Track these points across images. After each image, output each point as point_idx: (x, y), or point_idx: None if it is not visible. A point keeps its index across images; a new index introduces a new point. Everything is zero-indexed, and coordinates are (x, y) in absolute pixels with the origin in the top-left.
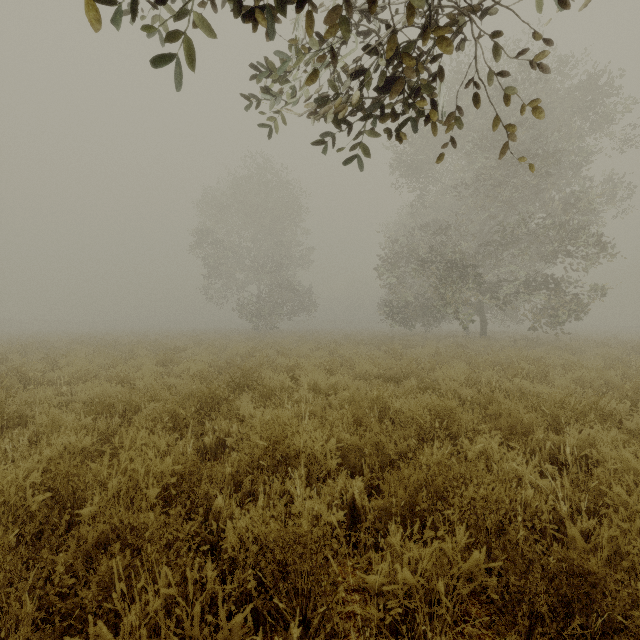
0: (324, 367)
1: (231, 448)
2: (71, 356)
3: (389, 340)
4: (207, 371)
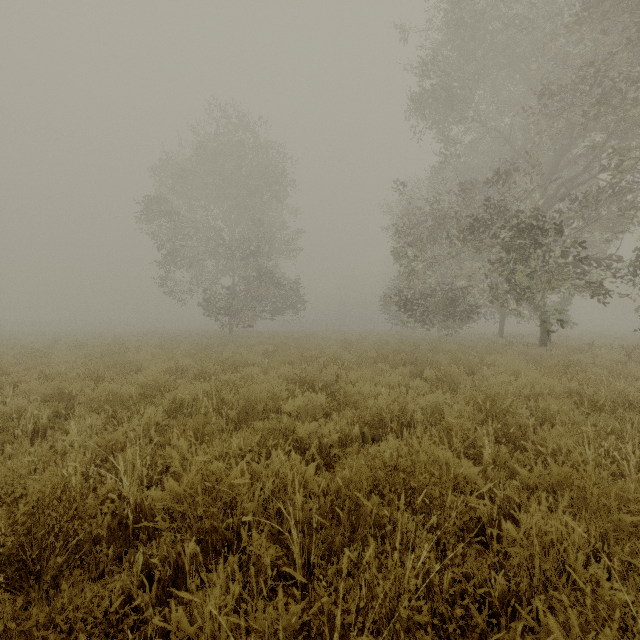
0: (324, 635)
1: None
2: None
3: (422, 353)
4: None
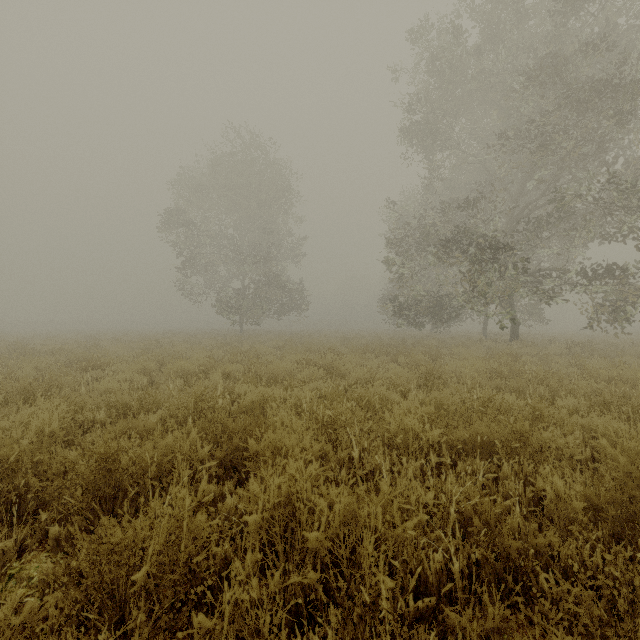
0: (317, 419)
1: None
2: None
3: (403, 346)
4: (15, 450)
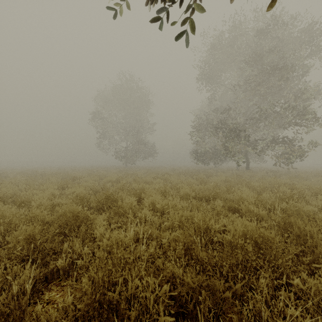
0: (160, 191)
1: (80, 269)
2: (4, 183)
3: (197, 172)
4: (83, 195)
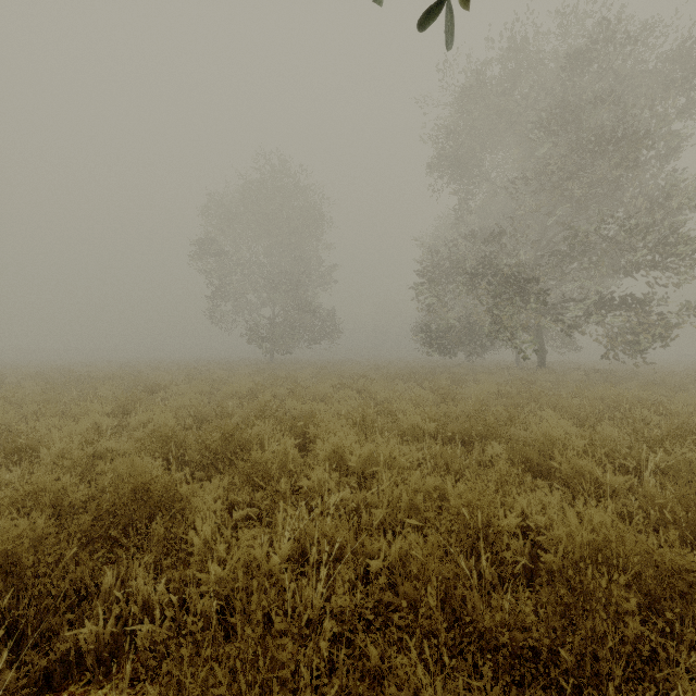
0: (353, 419)
1: (145, 649)
2: None
3: (431, 373)
4: (168, 430)
